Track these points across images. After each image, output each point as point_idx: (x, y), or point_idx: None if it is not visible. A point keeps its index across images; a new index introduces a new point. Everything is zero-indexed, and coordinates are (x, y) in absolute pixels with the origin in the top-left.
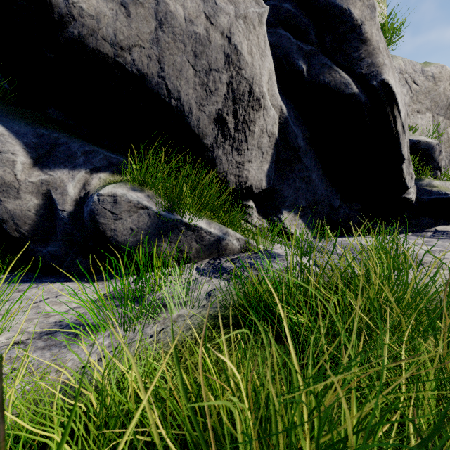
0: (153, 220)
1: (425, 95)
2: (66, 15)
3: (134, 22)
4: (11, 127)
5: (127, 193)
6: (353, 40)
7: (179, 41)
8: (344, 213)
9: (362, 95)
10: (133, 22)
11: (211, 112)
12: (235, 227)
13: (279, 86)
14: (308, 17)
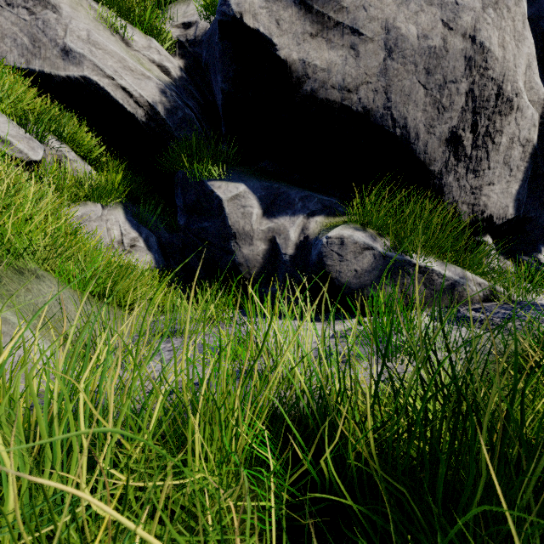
0: (378, 261)
1: None
2: (302, 76)
3: (362, 60)
4: (249, 185)
5: (353, 234)
6: None
7: (409, 63)
8: None
9: None
10: (361, 61)
11: (443, 132)
12: (477, 269)
13: (540, 72)
14: None
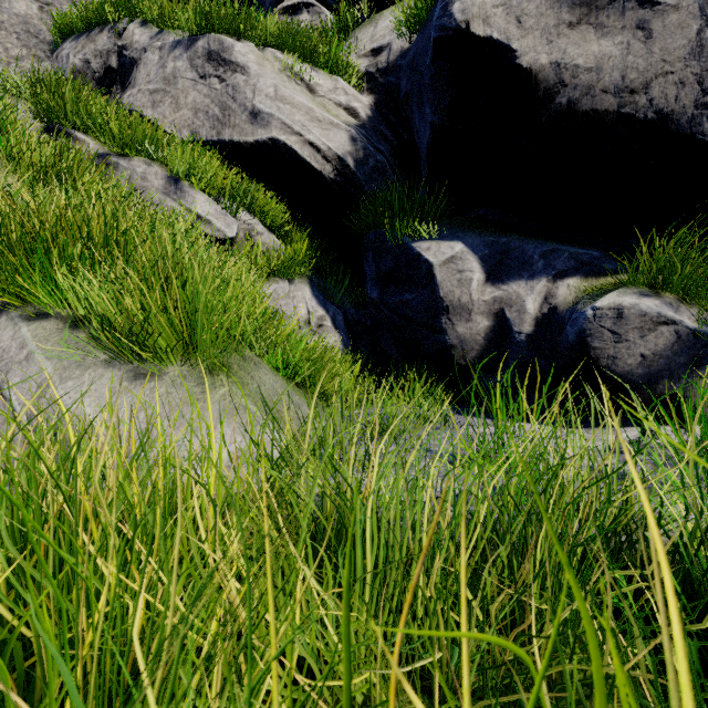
0: (684, 342)
1: None
2: (553, 85)
3: (657, 42)
4: (467, 242)
5: (640, 303)
6: None
7: None
8: None
9: None
10: (655, 44)
11: None
12: None
13: None
14: None
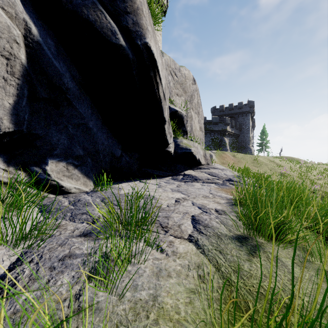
0: None
1: (181, 85)
2: None
3: None
4: None
5: None
6: None
7: None
8: (125, 161)
9: (130, 52)
10: None
11: None
12: None
13: None
14: None
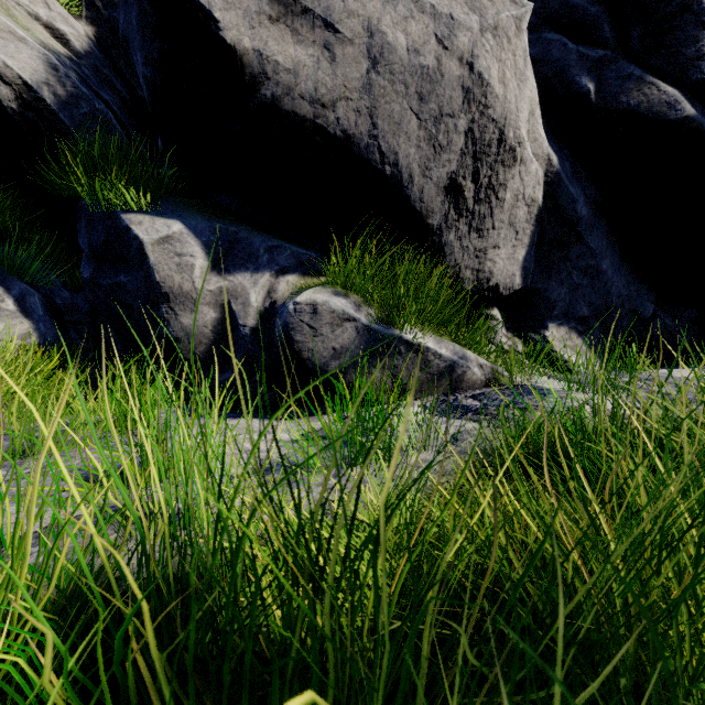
0: (362, 336)
1: None
2: (258, 74)
3: (340, 67)
4: (189, 223)
5: (330, 300)
6: (685, 26)
7: (399, 83)
8: (662, 327)
9: (703, 119)
10: (338, 68)
11: (441, 177)
12: (477, 347)
13: (545, 124)
14: (598, 4)
